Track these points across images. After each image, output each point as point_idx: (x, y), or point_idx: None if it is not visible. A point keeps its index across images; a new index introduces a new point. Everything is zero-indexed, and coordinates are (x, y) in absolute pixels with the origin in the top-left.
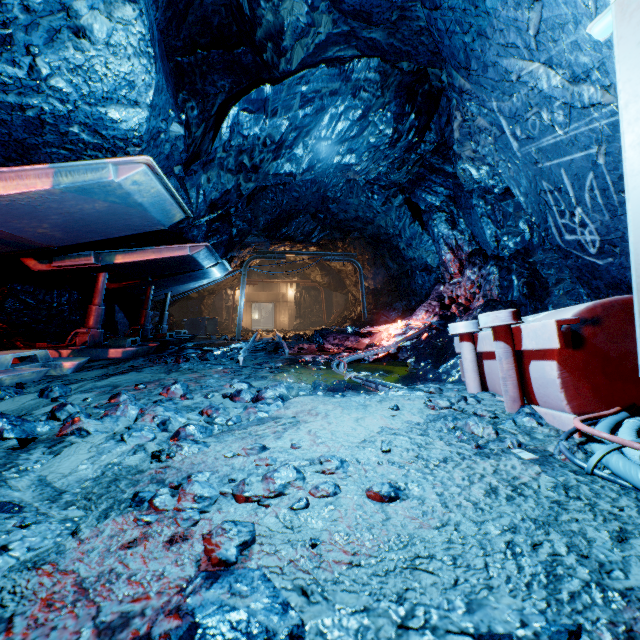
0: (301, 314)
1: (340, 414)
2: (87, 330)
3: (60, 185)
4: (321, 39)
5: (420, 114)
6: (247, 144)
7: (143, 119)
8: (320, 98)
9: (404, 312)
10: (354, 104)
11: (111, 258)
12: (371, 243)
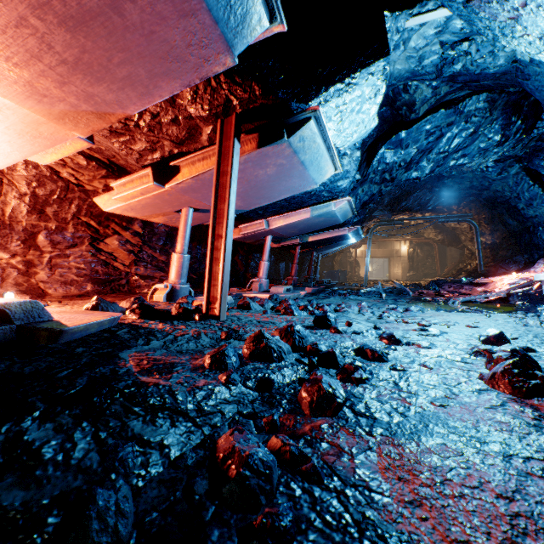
0: (413, 267)
1: (455, 316)
2: (291, 277)
3: (313, 215)
4: (440, 96)
5: (526, 119)
6: (388, 167)
7: (349, 182)
8: (439, 130)
9: (526, 265)
10: (466, 127)
11: (306, 239)
12: (487, 205)
